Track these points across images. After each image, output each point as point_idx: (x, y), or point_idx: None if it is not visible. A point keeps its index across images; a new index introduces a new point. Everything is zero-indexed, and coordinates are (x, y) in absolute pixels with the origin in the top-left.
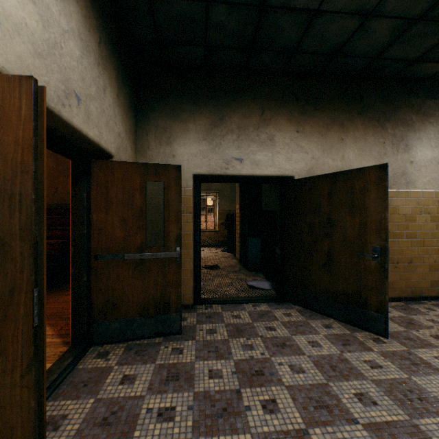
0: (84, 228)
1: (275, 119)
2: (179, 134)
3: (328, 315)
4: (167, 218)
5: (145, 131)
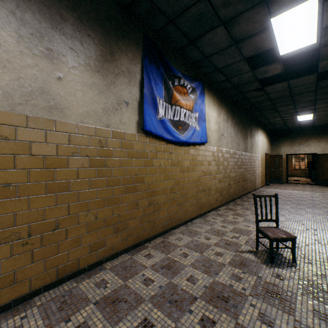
0: None
1: (310, 139)
2: (282, 145)
3: (322, 185)
4: (279, 163)
5: (273, 146)
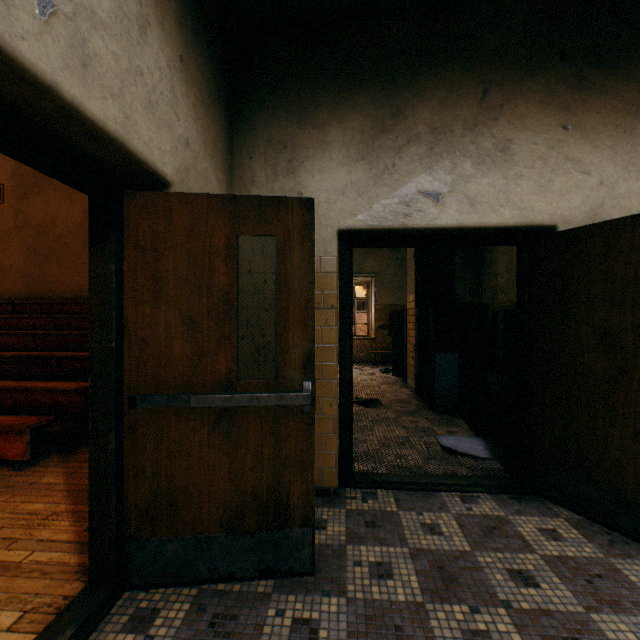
0: (111, 338)
1: (512, 104)
2: (310, 151)
3: None
4: (282, 316)
5: (246, 150)
